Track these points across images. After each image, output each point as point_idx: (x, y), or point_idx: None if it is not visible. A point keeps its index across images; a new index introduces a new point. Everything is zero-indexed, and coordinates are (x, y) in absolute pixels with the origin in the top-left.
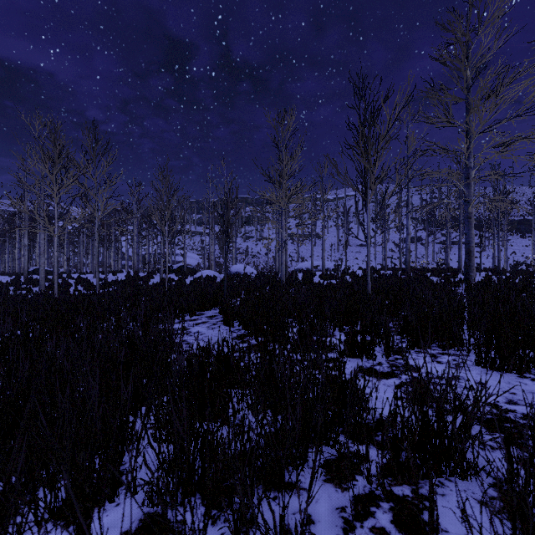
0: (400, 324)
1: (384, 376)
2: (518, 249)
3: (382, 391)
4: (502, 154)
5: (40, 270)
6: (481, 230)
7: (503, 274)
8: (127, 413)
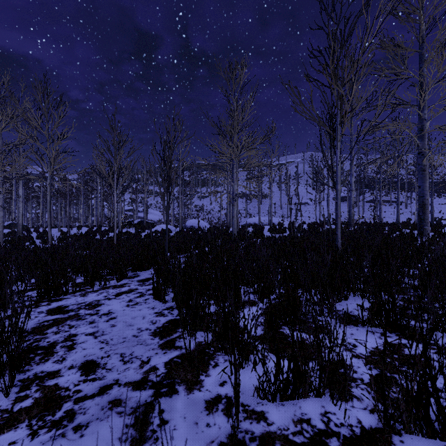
0: None
1: None
2: (436, 207)
3: None
4: None
5: None
6: (402, 190)
7: (441, 228)
8: None
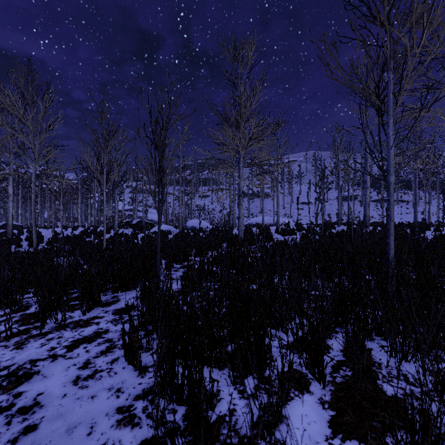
0: None
1: None
2: None
3: None
4: None
5: None
6: (408, 189)
7: None
8: None
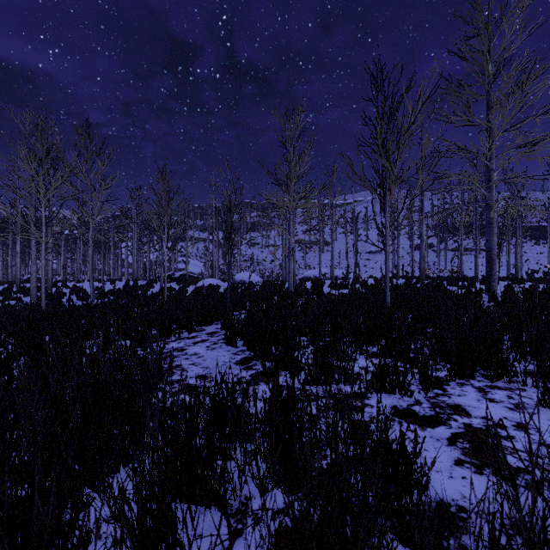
0: (433, 347)
1: (428, 423)
2: (533, 256)
3: (432, 449)
4: (528, 154)
5: (31, 279)
6: None
7: (522, 283)
8: (44, 549)
